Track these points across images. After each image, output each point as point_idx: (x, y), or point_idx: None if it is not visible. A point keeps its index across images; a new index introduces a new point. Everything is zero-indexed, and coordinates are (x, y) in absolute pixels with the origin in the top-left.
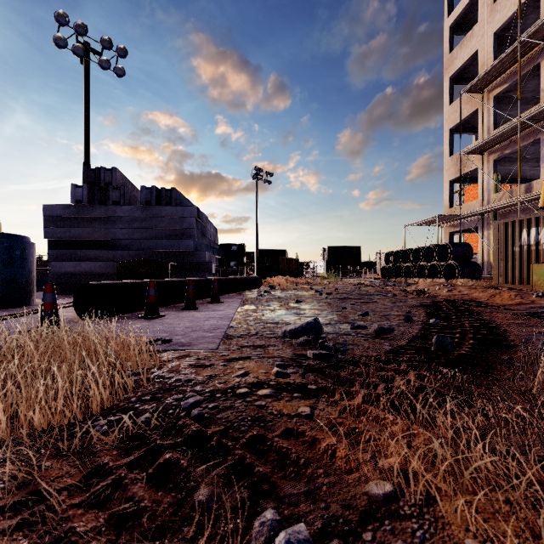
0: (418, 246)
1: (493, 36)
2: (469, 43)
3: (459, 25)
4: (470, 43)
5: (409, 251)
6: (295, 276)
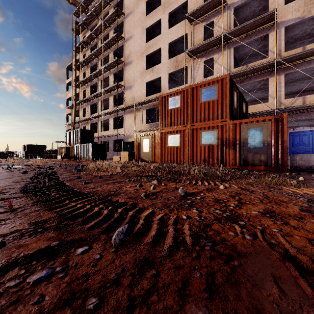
0: (51, 150)
1: (73, 96)
2: (70, 93)
3: (70, 83)
4: (70, 93)
5: (49, 151)
6: (2, 159)
